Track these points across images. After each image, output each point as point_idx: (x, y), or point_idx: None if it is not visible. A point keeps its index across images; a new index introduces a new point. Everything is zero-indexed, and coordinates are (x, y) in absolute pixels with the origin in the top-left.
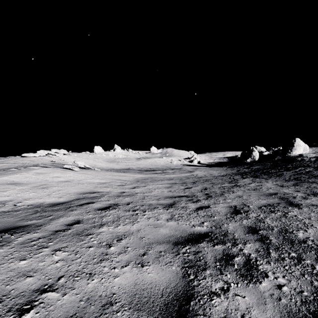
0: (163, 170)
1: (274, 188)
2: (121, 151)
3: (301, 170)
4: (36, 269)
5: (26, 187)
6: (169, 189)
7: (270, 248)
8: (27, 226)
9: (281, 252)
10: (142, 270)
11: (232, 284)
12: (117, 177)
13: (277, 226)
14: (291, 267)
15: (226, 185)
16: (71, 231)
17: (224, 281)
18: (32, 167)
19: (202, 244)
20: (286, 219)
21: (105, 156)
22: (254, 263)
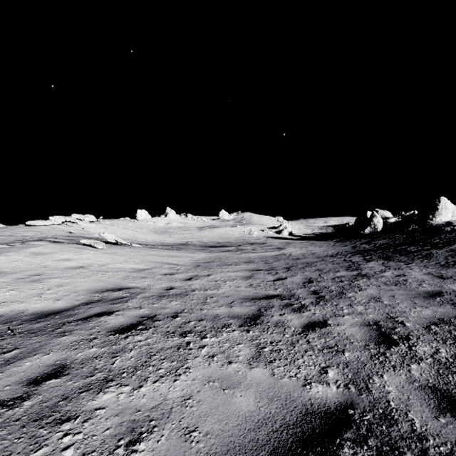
0: (237, 246)
1: (430, 281)
2: (176, 217)
3: None
4: None
5: (5, 280)
6: (249, 281)
7: None
8: None
9: None
10: None
11: None
12: (164, 258)
13: None
14: None
15: (343, 274)
16: (28, 405)
17: None
18: (33, 243)
19: None
20: None
21: (152, 224)
22: None
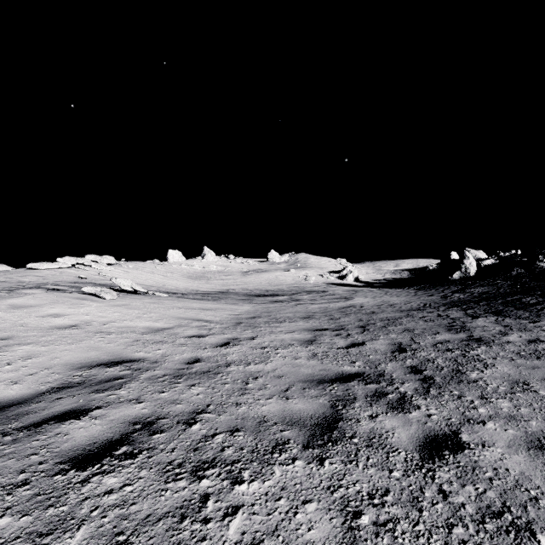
0: (291, 295)
1: None
2: (215, 259)
3: None
4: None
5: None
6: (311, 349)
7: None
8: None
9: None
10: None
11: None
12: (194, 312)
13: None
14: None
15: (447, 338)
16: None
17: None
18: (25, 291)
19: None
20: None
21: (186, 267)
22: None
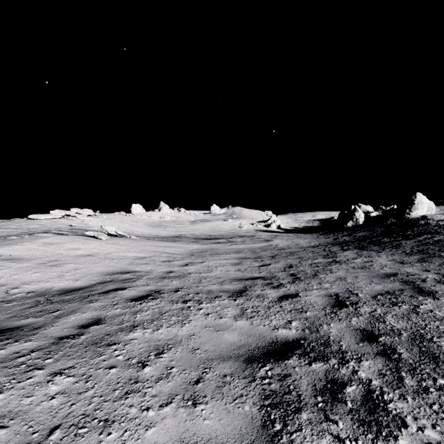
0: (228, 238)
1: (391, 266)
2: (169, 212)
3: (427, 238)
4: (15, 412)
5: (28, 264)
6: (237, 267)
7: (401, 369)
8: (17, 328)
9: (421, 376)
10: (194, 412)
11: (348, 442)
12: (162, 248)
13: (406, 329)
14: (443, 406)
15: (320, 261)
16: (84, 337)
17: (334, 435)
18: (40, 235)
19: (292, 360)
20: (419, 316)
21: (147, 218)
22: (380, 398)
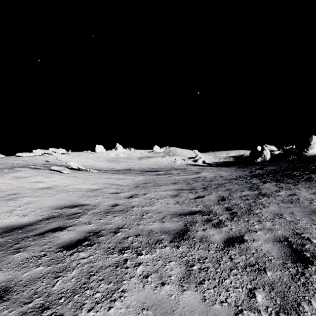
0: (166, 171)
1: None
2: (123, 150)
3: None
4: None
5: None
6: (176, 199)
7: None
8: None
9: None
10: None
11: None
12: (113, 180)
13: None
14: None
15: (247, 193)
16: None
17: None
18: (18, 169)
19: None
20: None
21: (106, 155)
22: None
